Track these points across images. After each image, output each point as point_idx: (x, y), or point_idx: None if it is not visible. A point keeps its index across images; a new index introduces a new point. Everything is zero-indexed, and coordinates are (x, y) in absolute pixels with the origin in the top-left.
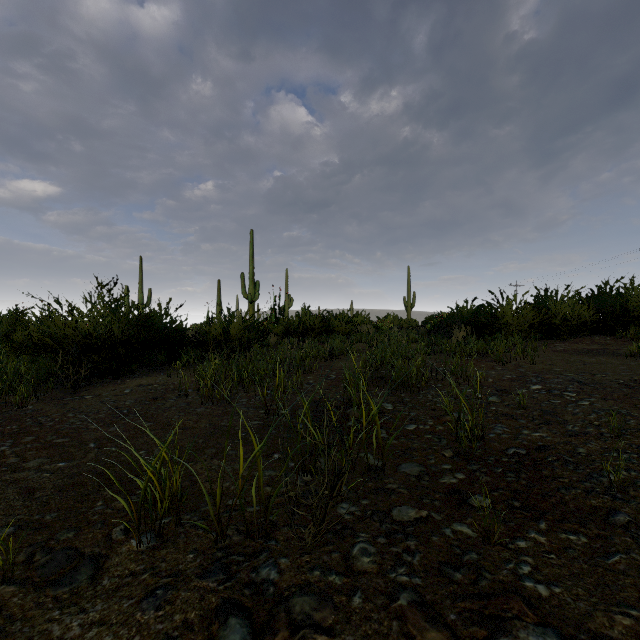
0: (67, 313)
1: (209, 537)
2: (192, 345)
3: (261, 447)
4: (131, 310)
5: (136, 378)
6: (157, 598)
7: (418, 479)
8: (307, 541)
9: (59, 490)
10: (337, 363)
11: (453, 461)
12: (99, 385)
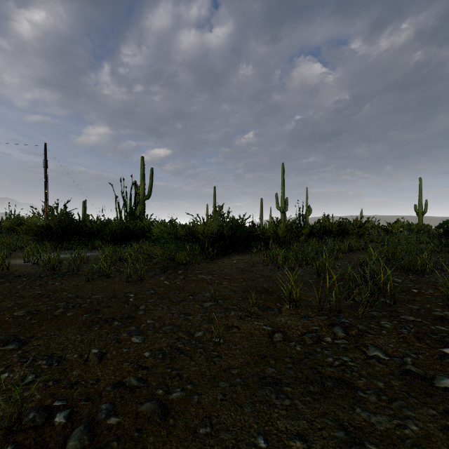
0: (205, 222)
1: (314, 310)
2: (256, 240)
3: (336, 278)
4: (232, 220)
5: (234, 256)
6: (306, 318)
7: (417, 311)
8: (359, 314)
9: (243, 291)
10: (354, 255)
11: (443, 308)
12: (219, 258)
